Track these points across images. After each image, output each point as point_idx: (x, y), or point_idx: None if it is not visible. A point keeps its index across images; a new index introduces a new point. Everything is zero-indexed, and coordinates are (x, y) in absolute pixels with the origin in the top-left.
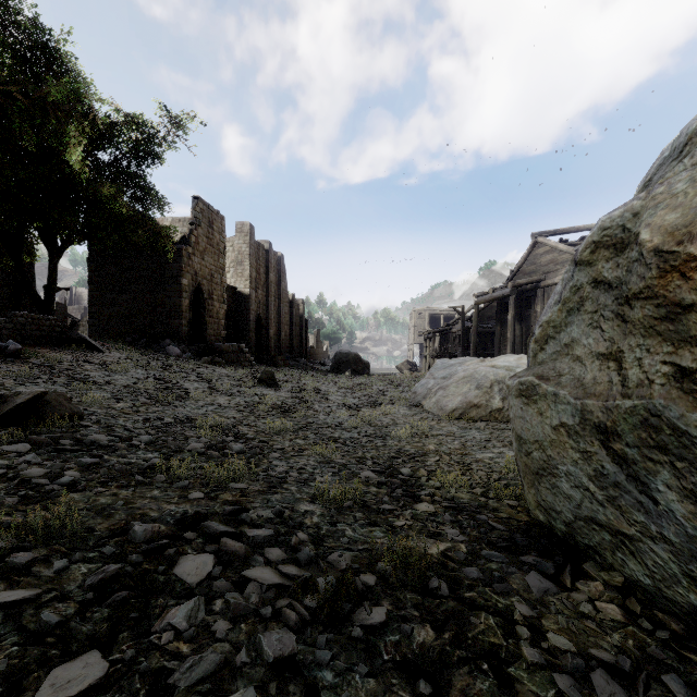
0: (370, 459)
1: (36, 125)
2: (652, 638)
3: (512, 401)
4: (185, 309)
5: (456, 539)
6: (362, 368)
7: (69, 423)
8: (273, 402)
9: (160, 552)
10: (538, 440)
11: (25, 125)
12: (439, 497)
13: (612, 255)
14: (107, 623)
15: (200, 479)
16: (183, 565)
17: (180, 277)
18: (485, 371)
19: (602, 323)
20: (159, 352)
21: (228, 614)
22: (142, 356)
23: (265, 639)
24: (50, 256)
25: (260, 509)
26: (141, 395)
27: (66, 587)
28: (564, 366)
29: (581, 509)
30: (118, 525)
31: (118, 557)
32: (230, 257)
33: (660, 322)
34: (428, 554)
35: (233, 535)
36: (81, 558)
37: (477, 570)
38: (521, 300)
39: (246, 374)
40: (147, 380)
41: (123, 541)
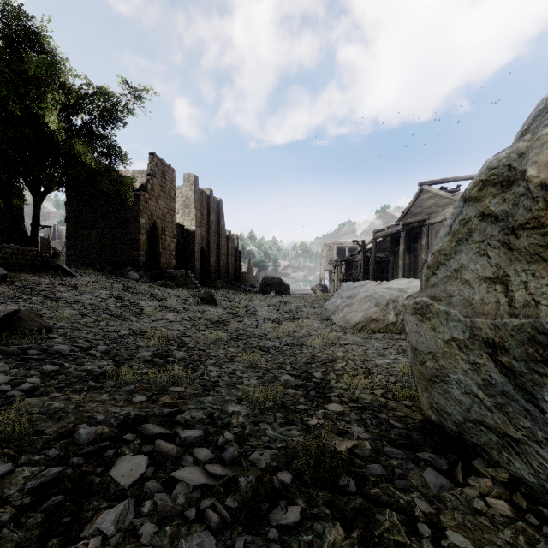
0: (289, 364)
1: (20, 94)
2: (540, 534)
3: (408, 318)
4: (143, 243)
5: (361, 437)
6: (284, 289)
7: (37, 335)
8: (212, 317)
9: (100, 454)
10: (431, 352)
11: (11, 93)
12: (346, 397)
13: (499, 191)
14: (39, 529)
15: (145, 384)
16: (119, 467)
17: (139, 217)
18: (382, 292)
19: (489, 251)
20: (122, 276)
21: (155, 516)
22: (107, 280)
23: (186, 544)
24: (34, 200)
25: (194, 410)
26: (103, 312)
27: (7, 491)
28: (454, 288)
29: (470, 412)
30: (66, 428)
31: (61, 459)
32: (179, 201)
33: (546, 250)
34: (337, 452)
35: (167, 436)
36: (26, 461)
37: (380, 466)
38: (409, 235)
39: (191, 294)
40: (109, 299)
41: (68, 443)
